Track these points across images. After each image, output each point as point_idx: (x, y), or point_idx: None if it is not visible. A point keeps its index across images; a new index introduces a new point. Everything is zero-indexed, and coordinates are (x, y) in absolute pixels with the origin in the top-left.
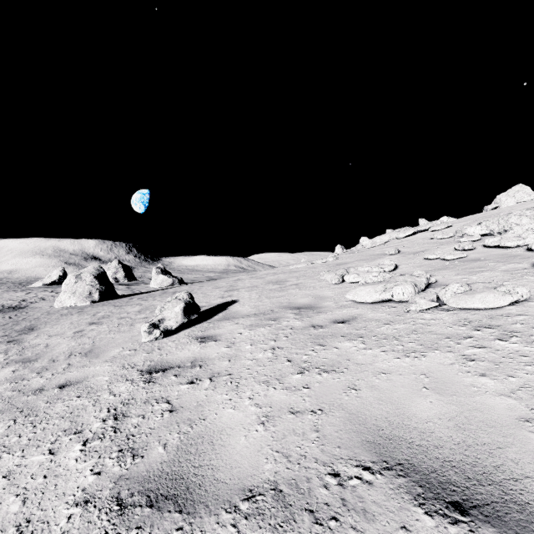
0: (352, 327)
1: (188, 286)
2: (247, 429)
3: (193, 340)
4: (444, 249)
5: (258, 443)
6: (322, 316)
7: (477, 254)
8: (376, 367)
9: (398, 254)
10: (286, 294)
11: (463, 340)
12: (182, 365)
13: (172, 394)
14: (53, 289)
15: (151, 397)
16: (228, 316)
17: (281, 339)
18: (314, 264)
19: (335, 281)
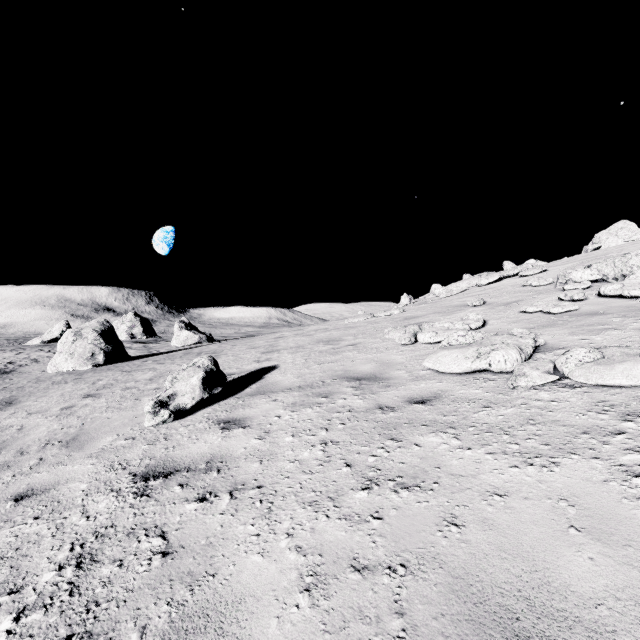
0: (436, 410)
1: (218, 345)
2: (281, 601)
3: (213, 426)
4: (544, 300)
5: (299, 636)
6: (392, 392)
7: (592, 306)
8: (484, 482)
9: (483, 306)
10: (341, 358)
11: (611, 438)
12: (193, 466)
13: (171, 519)
14: (51, 349)
15: (139, 524)
16: (263, 389)
17: (336, 427)
18: (376, 317)
19: (405, 341)
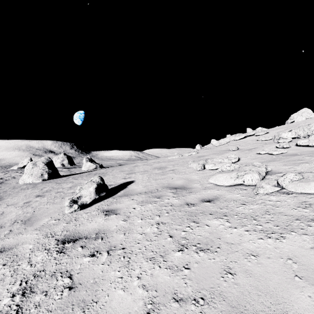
0: (217, 206)
1: (105, 169)
2: None
3: (100, 213)
4: (268, 147)
5: None
6: (193, 195)
7: (293, 151)
8: (245, 248)
9: (238, 150)
10: (166, 177)
11: (312, 223)
12: (88, 236)
13: (75, 267)
14: (22, 171)
15: (58, 270)
16: (127, 193)
17: (164, 214)
18: (183, 156)
19: (199, 168)
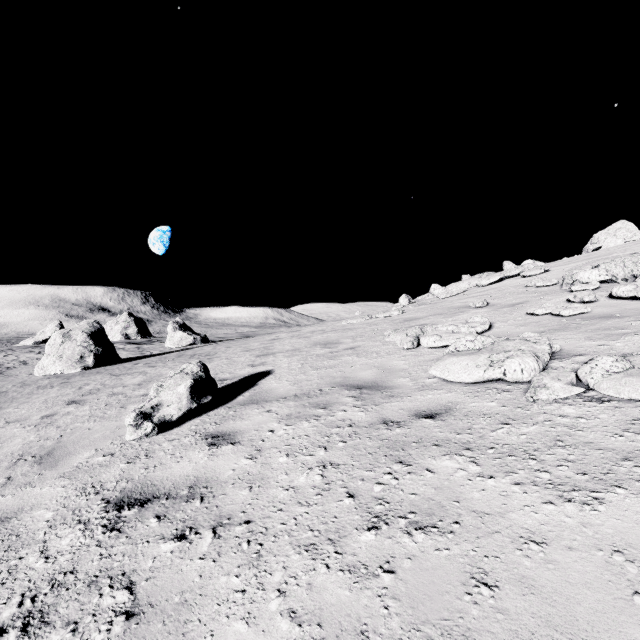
0: (448, 427)
1: (213, 346)
2: None
3: (200, 441)
4: (551, 301)
5: None
6: (396, 404)
7: (605, 309)
8: (515, 524)
9: (487, 307)
10: (340, 362)
11: None
12: (173, 492)
13: (142, 565)
14: (42, 350)
15: (104, 570)
16: (256, 397)
17: (335, 445)
18: (374, 318)
19: (407, 345)
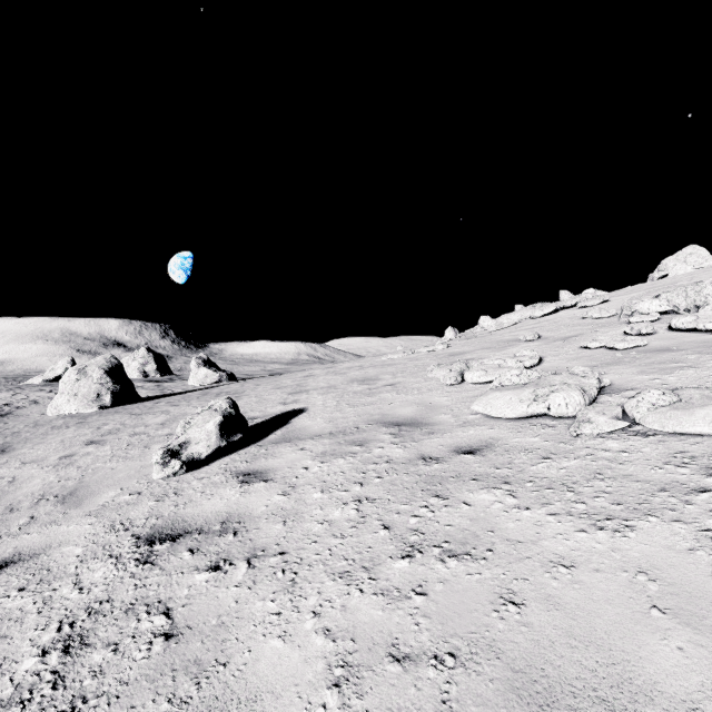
0: (488, 462)
1: (240, 384)
2: (305, 699)
3: (230, 479)
4: (607, 334)
5: None
6: (436, 440)
7: (663, 341)
8: (546, 550)
9: (538, 341)
10: (378, 399)
11: (695, 497)
12: (205, 527)
13: (177, 593)
14: (53, 388)
15: (140, 599)
16: (289, 436)
17: (372, 481)
18: (417, 353)
19: (450, 381)
